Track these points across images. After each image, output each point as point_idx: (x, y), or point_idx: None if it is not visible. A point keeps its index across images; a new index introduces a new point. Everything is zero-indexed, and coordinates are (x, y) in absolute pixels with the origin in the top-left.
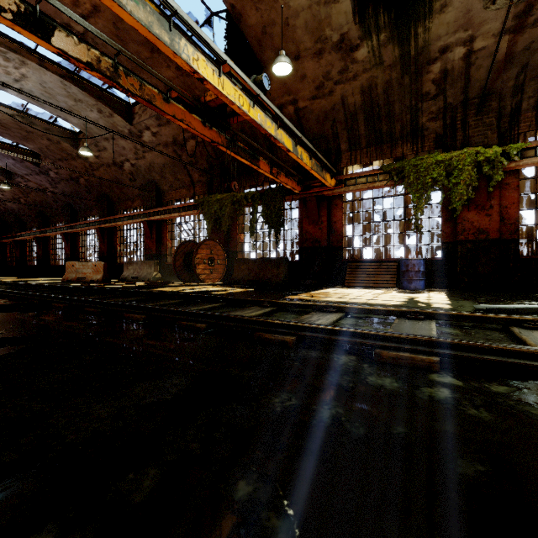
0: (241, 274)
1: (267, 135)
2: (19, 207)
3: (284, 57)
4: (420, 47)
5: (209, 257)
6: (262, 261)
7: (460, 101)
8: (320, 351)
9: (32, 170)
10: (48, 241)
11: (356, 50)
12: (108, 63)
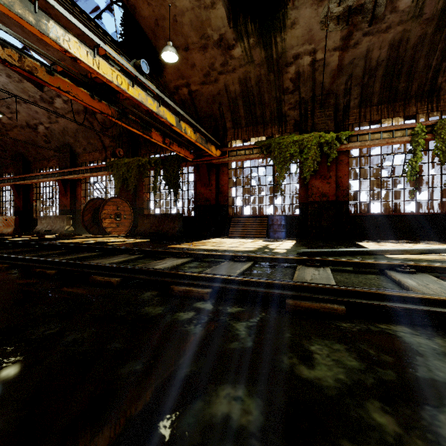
0: (144, 227)
1: (149, 111)
2: None
3: (170, 47)
4: (280, 52)
5: (116, 213)
6: (161, 216)
7: (310, 96)
8: (135, 289)
9: None
10: None
11: (232, 48)
12: None
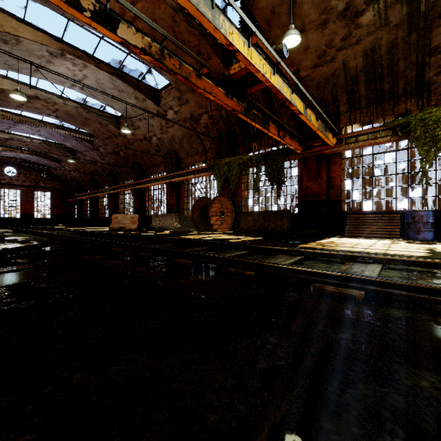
0: (247, 225)
1: (283, 100)
2: (79, 175)
3: (294, 30)
4: (432, 1)
5: (220, 210)
6: (267, 214)
7: None
8: (402, 310)
9: (88, 147)
10: (98, 200)
11: (360, 15)
12: (157, 48)
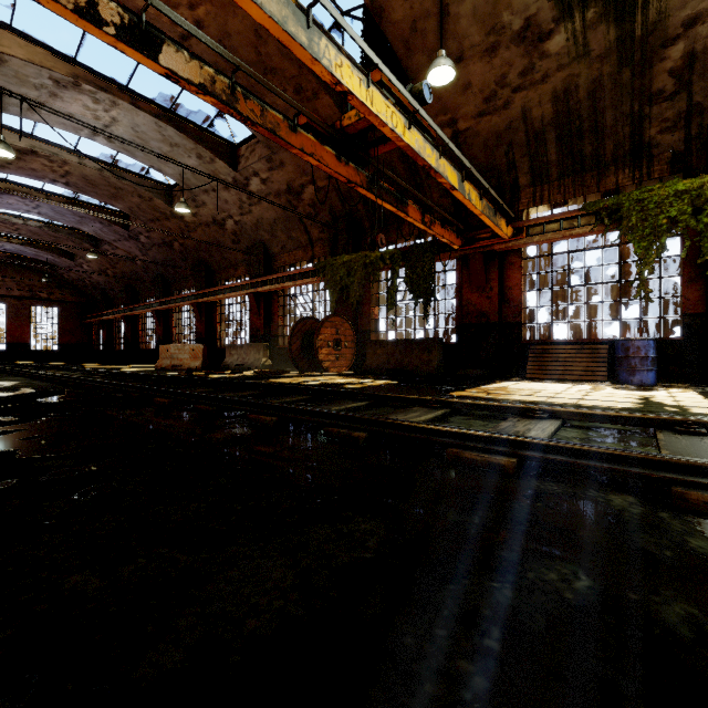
0: (377, 361)
1: (426, 168)
2: (106, 280)
3: (445, 59)
4: (651, 22)
5: (335, 339)
6: (406, 344)
7: None
8: (564, 484)
9: (120, 235)
10: (137, 321)
11: (547, 38)
12: (224, 83)
